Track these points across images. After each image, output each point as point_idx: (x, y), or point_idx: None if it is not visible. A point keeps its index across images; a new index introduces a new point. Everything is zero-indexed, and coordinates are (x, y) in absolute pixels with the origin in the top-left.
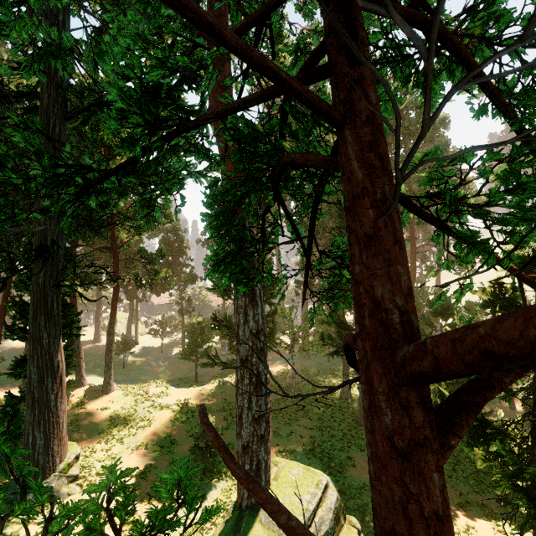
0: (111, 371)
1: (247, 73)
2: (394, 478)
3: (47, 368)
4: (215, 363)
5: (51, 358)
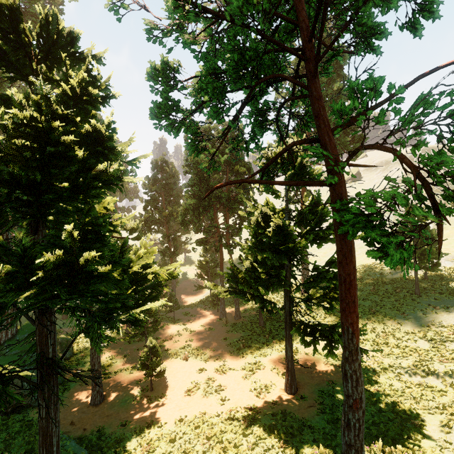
0: None
1: None
2: None
3: None
4: None
5: None
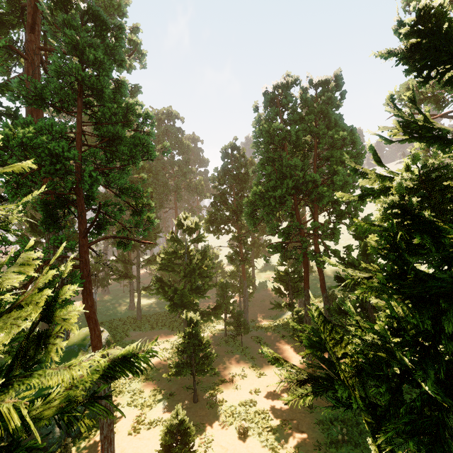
0: None
1: None
2: (81, 248)
3: None
4: None
5: None
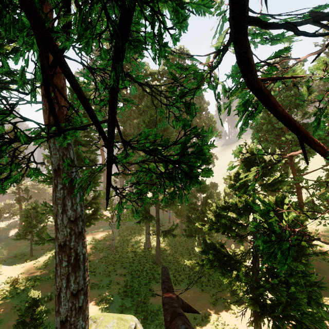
0: None
1: None
2: None
3: None
4: (46, 241)
5: None
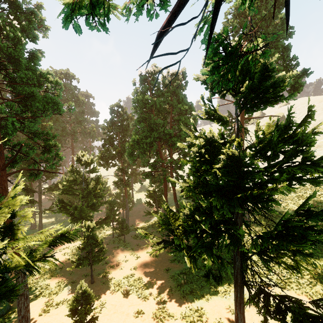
0: None
1: None
2: (0, 178)
3: None
4: None
5: None
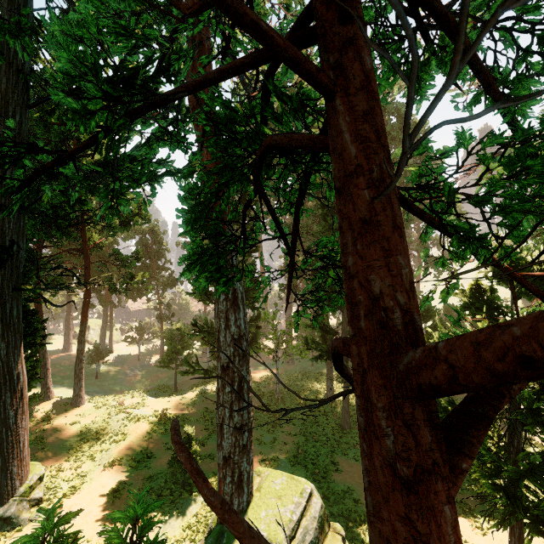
0: (82, 382)
1: (225, 51)
2: (397, 515)
3: (5, 382)
4: (196, 370)
5: (10, 371)
